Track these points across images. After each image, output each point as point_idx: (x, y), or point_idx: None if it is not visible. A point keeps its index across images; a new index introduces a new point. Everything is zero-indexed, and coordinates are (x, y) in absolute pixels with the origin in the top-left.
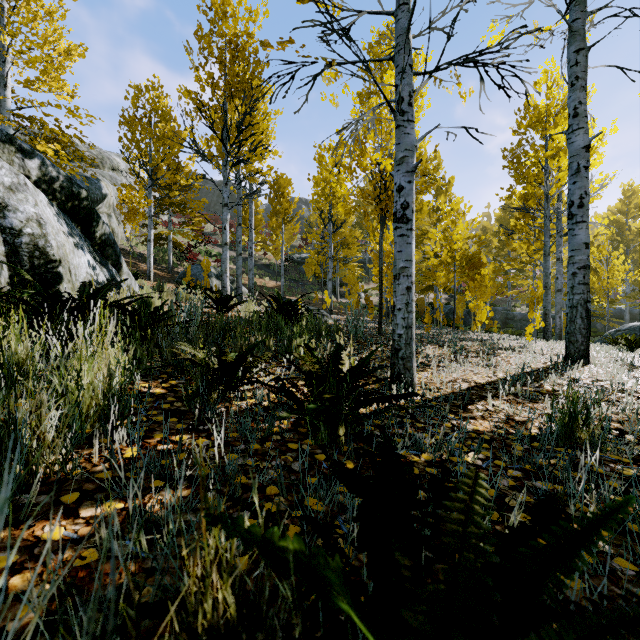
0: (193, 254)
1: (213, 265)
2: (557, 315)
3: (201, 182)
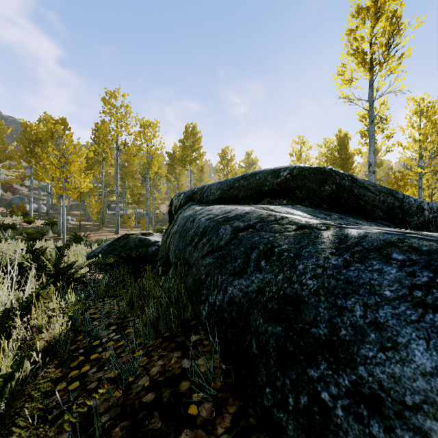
0: (14, 188)
1: (27, 193)
2: None
3: (17, 125)
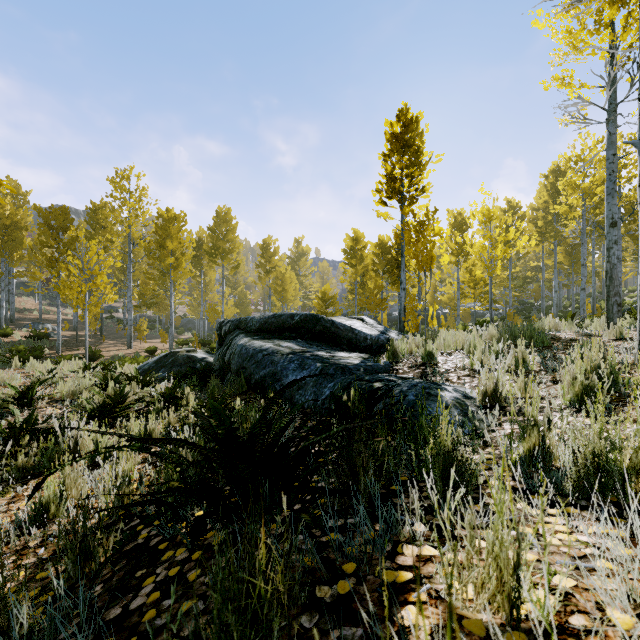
0: None
1: None
2: (201, 330)
3: None
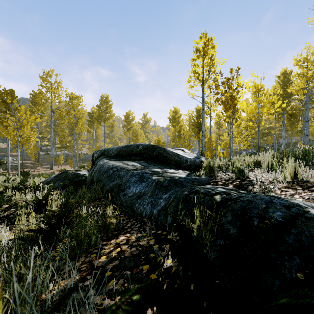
0: None
1: None
2: None
3: None
